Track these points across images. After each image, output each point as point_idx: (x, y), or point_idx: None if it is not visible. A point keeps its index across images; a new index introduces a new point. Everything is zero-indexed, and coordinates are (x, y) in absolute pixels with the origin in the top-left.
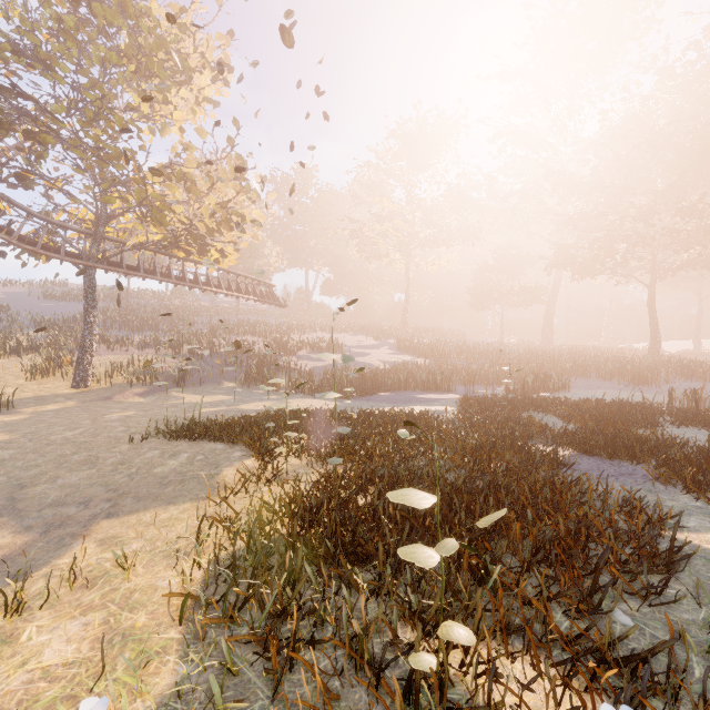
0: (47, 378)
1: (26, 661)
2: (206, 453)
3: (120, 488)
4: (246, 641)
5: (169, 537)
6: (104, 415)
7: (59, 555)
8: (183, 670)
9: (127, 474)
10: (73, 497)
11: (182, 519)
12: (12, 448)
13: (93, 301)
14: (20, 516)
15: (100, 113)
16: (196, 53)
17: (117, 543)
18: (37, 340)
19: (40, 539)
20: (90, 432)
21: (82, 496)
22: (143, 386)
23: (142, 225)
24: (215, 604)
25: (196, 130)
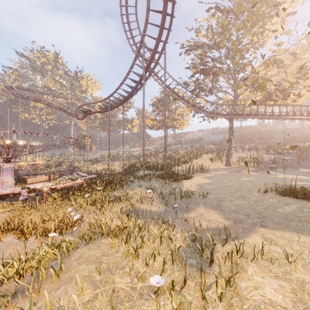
0: (216, 162)
1: (256, 287)
2: (309, 208)
3: (261, 213)
4: None
5: None
6: (240, 178)
7: (245, 236)
8: None
9: (262, 207)
10: (241, 211)
11: None
12: (213, 185)
13: (232, 131)
14: (223, 212)
15: (238, 51)
16: None
17: (274, 243)
18: (212, 148)
19: (234, 225)
20: (237, 184)
21: (244, 211)
22: (253, 167)
23: (253, 94)
24: None
25: (284, 33)
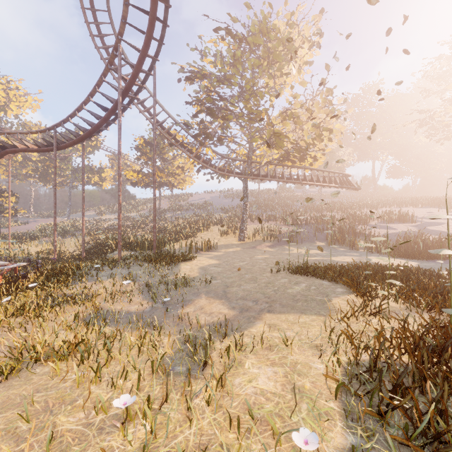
0: (228, 236)
1: (250, 380)
2: (317, 285)
3: (271, 297)
4: (399, 443)
5: (308, 334)
6: (254, 256)
7: (250, 326)
8: (350, 438)
9: (272, 289)
10: (249, 297)
11: (313, 325)
12: (221, 267)
13: (247, 196)
14: (229, 301)
15: (252, 94)
16: (299, 37)
17: (277, 328)
18: (223, 217)
19: (239, 315)
20: (250, 264)
21: (253, 297)
22: (270, 242)
23: (270, 150)
24: (362, 397)
25: (300, 84)
